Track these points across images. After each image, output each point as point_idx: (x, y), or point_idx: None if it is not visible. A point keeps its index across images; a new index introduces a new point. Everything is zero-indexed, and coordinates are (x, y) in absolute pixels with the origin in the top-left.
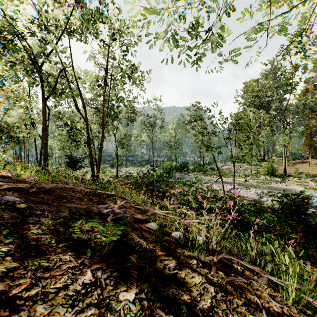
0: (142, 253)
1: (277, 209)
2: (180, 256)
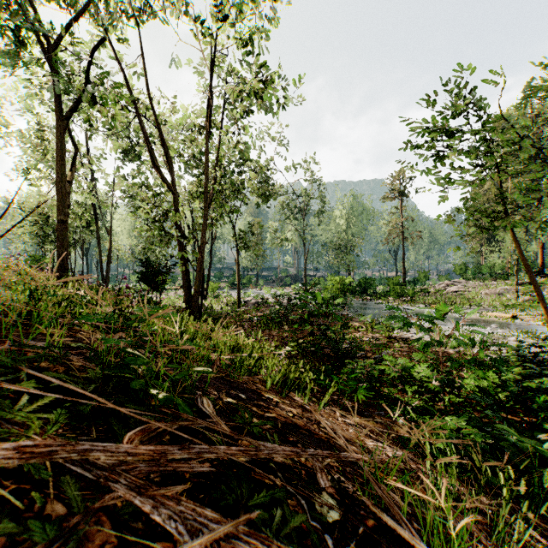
0: None
1: None
2: None
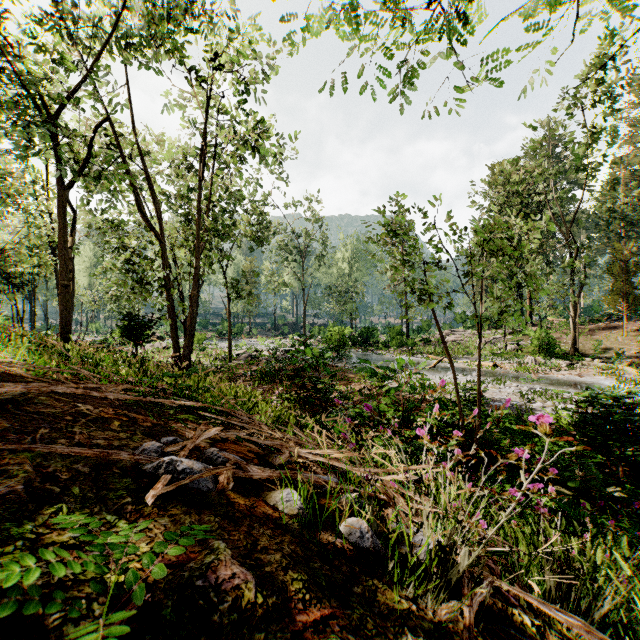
0: (235, 636)
1: (568, 427)
2: (365, 621)
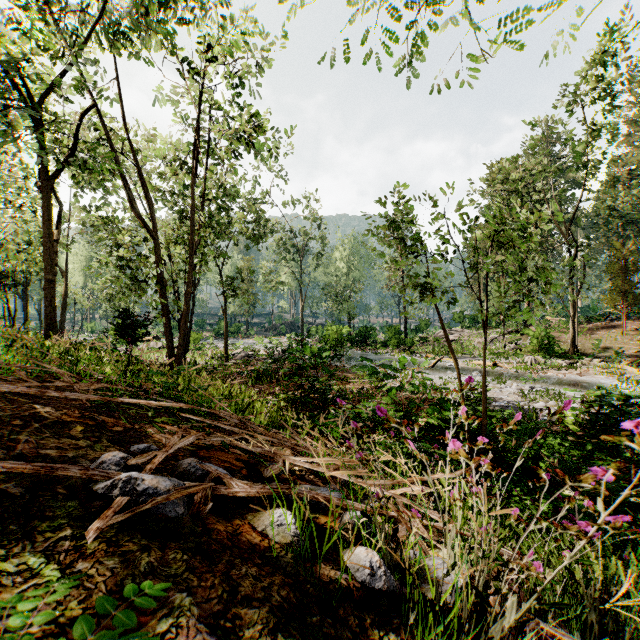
0: None
1: (574, 428)
2: None
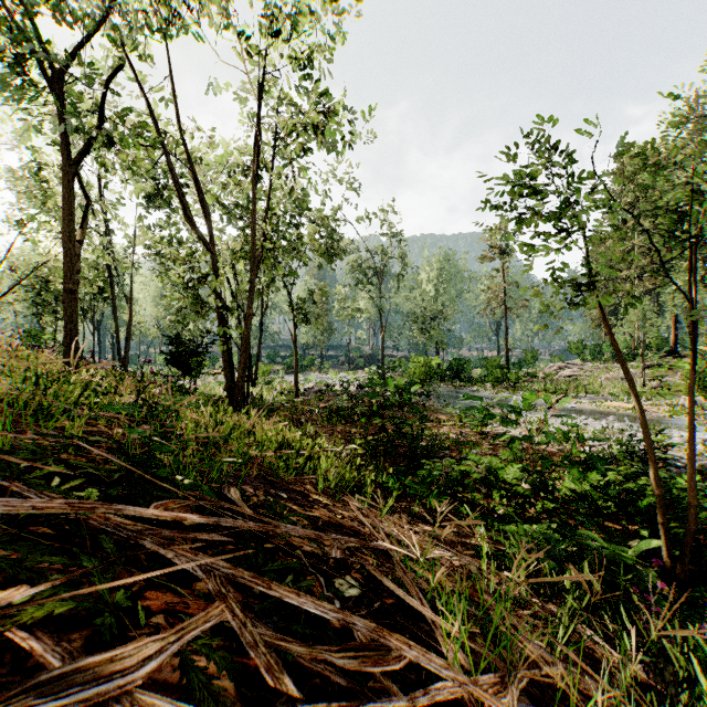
0: None
1: None
2: None
